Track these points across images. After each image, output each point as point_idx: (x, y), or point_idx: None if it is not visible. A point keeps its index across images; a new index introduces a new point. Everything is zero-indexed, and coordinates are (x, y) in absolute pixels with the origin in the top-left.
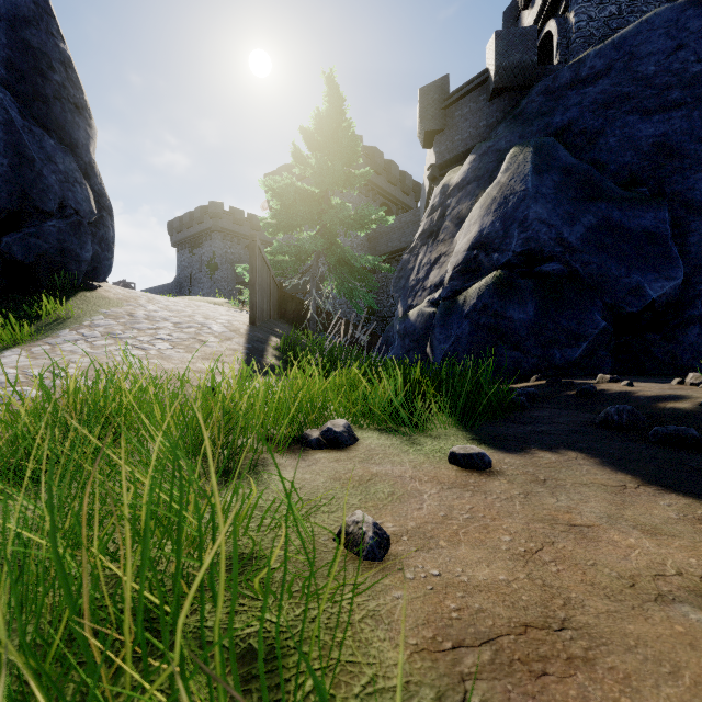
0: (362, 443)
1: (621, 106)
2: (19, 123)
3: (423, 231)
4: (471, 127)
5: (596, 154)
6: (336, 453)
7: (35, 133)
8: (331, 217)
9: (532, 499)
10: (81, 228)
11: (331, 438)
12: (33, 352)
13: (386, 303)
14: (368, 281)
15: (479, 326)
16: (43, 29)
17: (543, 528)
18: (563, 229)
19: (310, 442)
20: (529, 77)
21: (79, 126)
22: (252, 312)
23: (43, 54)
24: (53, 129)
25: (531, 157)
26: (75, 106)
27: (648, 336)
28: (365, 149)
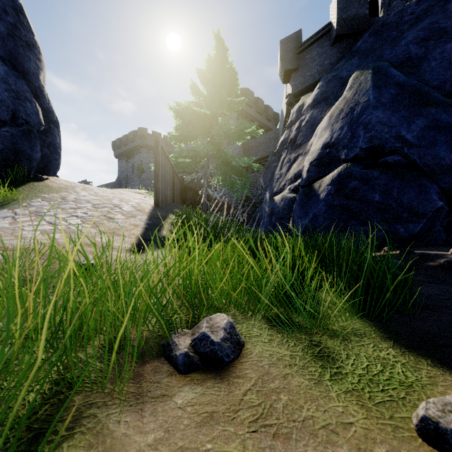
0: (250, 354)
1: (440, 38)
2: None
3: (284, 139)
4: (318, 65)
5: (421, 74)
6: (211, 387)
7: None
8: (218, 130)
9: None
10: (31, 135)
11: (206, 352)
12: None
13: (255, 193)
14: (243, 177)
15: (333, 206)
16: None
17: None
18: (401, 129)
19: (175, 360)
20: (362, 26)
21: (30, 59)
22: (156, 196)
23: None
24: (7, 59)
25: (371, 76)
26: (26, 43)
27: None
28: (241, 90)
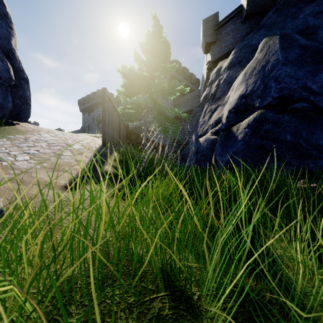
0: None
1: None
2: None
3: (206, 94)
4: (231, 38)
5: (318, 39)
6: None
7: None
8: (155, 87)
9: None
10: (3, 87)
11: None
12: None
13: (183, 137)
14: (174, 124)
15: (250, 145)
16: None
17: None
18: (307, 81)
19: None
20: (266, 6)
21: (2, 26)
22: (104, 137)
23: None
24: None
25: (278, 40)
26: None
27: None
28: (172, 61)
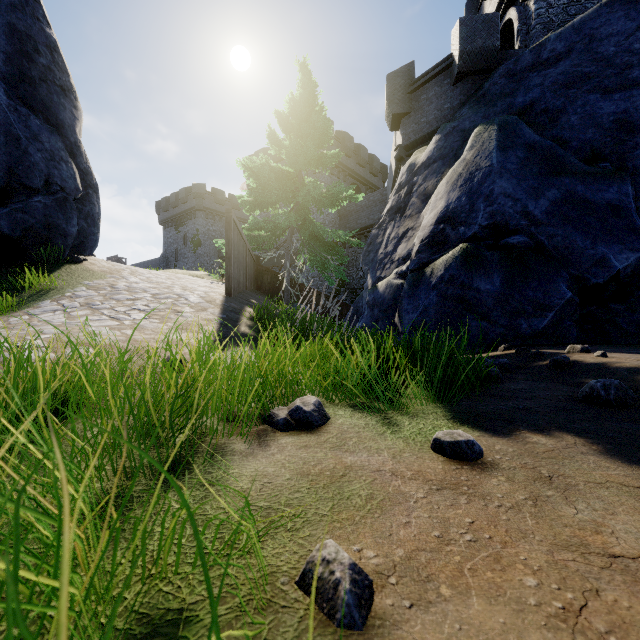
0: (334, 423)
1: (582, 86)
2: (4, 102)
3: (391, 208)
4: (435, 110)
5: (558, 131)
6: (305, 436)
7: (21, 112)
8: (304, 195)
9: (544, 508)
10: (67, 204)
11: (300, 418)
12: (10, 322)
13: (355, 276)
14: (338, 255)
15: (447, 296)
16: (28, 13)
17: (574, 561)
18: (528, 203)
19: (277, 423)
20: (491, 61)
21: (65, 108)
22: (228, 283)
23: (29, 37)
24: (39, 110)
25: (495, 134)
26: (60, 89)
27: (613, 306)
28: (336, 134)
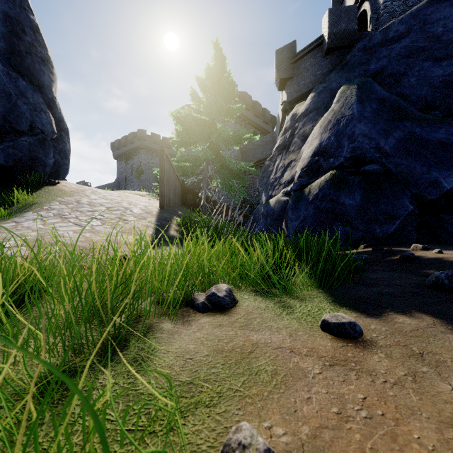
0: (241, 306)
1: (418, 56)
2: None
3: (279, 145)
4: (311, 75)
5: (401, 89)
6: (219, 317)
7: (12, 76)
8: (217, 136)
9: (423, 384)
10: (46, 143)
11: (215, 302)
12: (1, 228)
13: (253, 195)
14: (241, 179)
15: (320, 209)
16: (17, 4)
17: None
18: (380, 141)
19: (197, 306)
20: (351, 40)
21: (44, 73)
22: (162, 199)
23: (17, 22)
24: (25, 74)
25: (356, 91)
26: (41, 59)
27: (443, 216)
28: (239, 94)
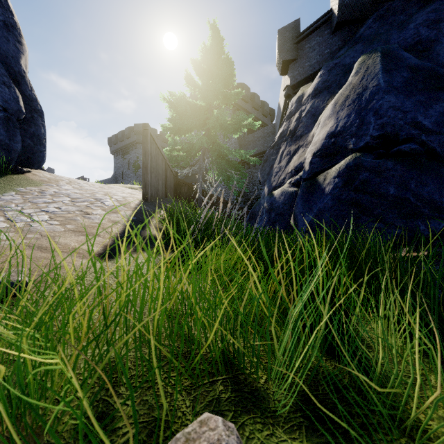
0: None
1: None
2: None
3: (283, 131)
4: (317, 55)
5: (433, 57)
6: None
7: None
8: (213, 122)
9: None
10: (9, 123)
11: None
12: None
13: (252, 189)
14: (240, 171)
15: (341, 201)
16: None
17: None
18: (417, 114)
19: None
20: (365, 12)
21: (8, 40)
22: (145, 189)
23: None
24: None
25: (380, 59)
26: (3, 23)
27: None
28: (237, 85)
